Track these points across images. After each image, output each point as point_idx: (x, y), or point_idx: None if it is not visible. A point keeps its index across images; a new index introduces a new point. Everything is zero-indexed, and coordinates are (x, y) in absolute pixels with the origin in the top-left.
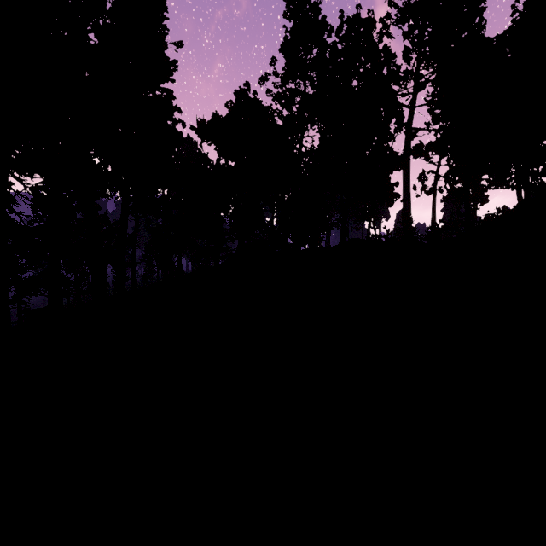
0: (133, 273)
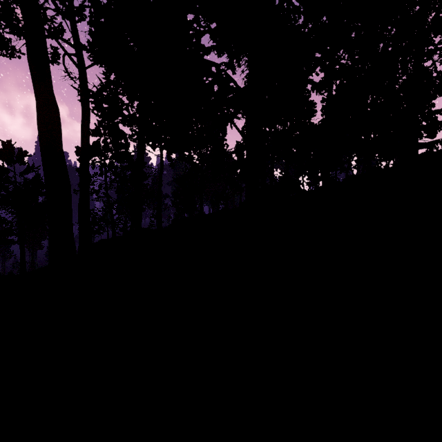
0: (158, 213)
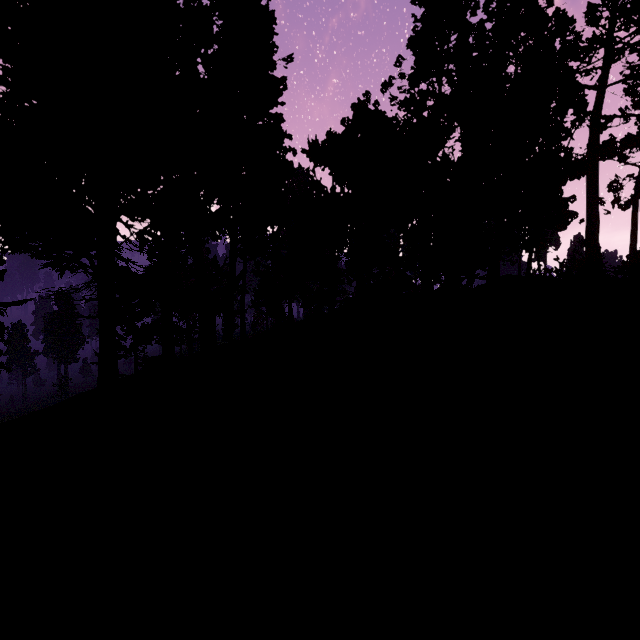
0: (242, 321)
